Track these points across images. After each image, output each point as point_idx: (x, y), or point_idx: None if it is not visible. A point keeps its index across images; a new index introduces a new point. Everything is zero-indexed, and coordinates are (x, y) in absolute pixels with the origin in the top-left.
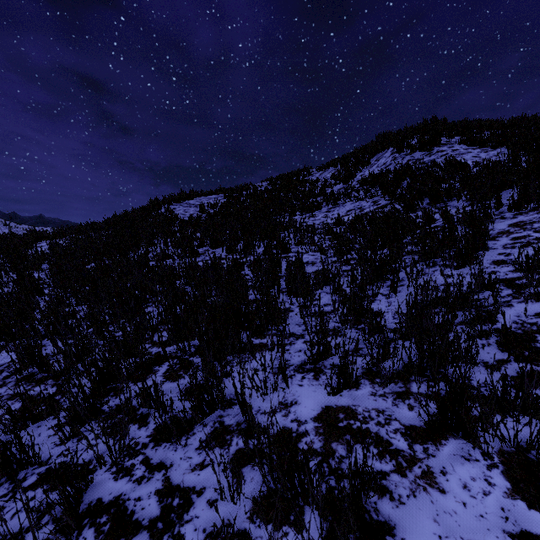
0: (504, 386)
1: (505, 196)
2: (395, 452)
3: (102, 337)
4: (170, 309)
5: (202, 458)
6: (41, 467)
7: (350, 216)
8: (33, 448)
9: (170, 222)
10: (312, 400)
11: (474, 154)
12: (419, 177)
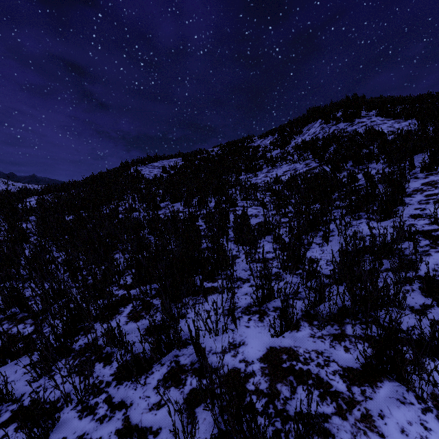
0: (432, 332)
1: (417, 159)
2: (335, 394)
3: (76, 280)
4: (134, 256)
5: (159, 397)
6: (15, 403)
7: (286, 176)
8: (7, 387)
9: (137, 181)
10: (258, 341)
11: (389, 125)
12: (344, 144)
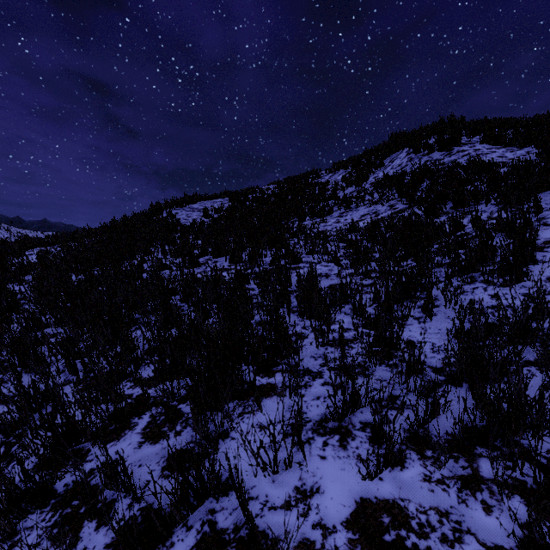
0: None
1: (543, 199)
2: None
3: (75, 371)
4: (159, 336)
5: None
6: None
7: (365, 221)
8: None
9: (170, 228)
10: (341, 486)
11: (499, 154)
12: (439, 179)
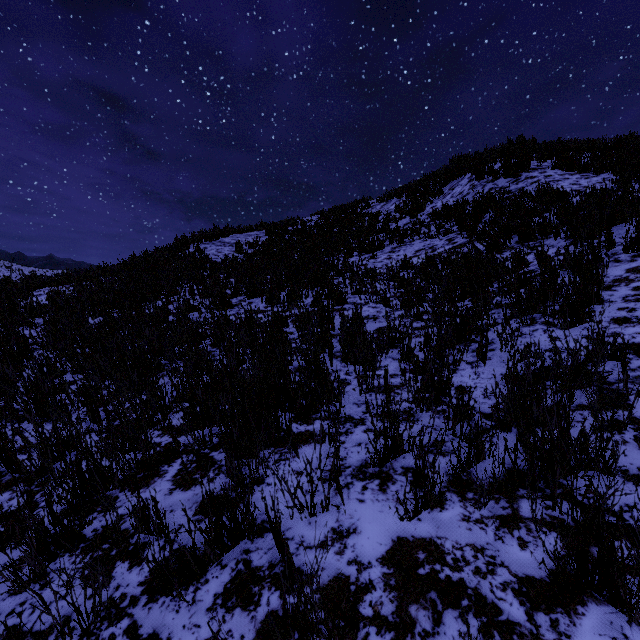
0: None
1: (617, 232)
2: (507, 627)
3: (98, 420)
4: (188, 382)
5: (216, 627)
6: None
7: (420, 257)
8: None
9: (198, 264)
10: (378, 526)
11: (572, 181)
12: (505, 209)
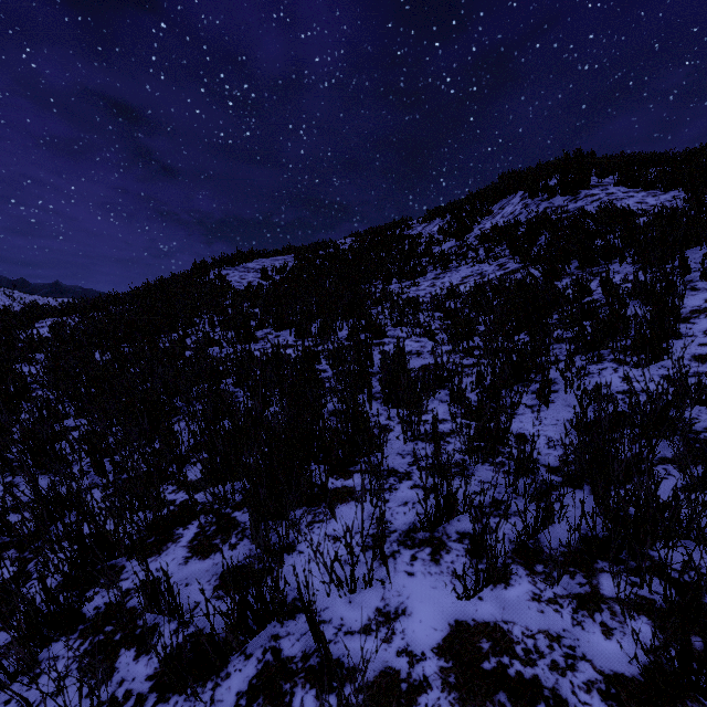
0: None
1: (691, 257)
2: None
3: (103, 472)
4: (207, 428)
5: None
6: None
7: (467, 285)
8: None
9: (219, 293)
10: (432, 607)
11: (638, 199)
12: (562, 231)
